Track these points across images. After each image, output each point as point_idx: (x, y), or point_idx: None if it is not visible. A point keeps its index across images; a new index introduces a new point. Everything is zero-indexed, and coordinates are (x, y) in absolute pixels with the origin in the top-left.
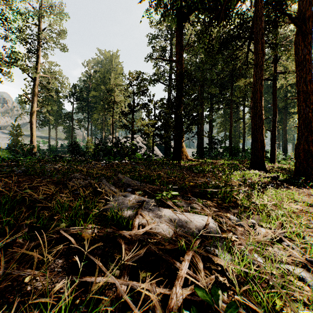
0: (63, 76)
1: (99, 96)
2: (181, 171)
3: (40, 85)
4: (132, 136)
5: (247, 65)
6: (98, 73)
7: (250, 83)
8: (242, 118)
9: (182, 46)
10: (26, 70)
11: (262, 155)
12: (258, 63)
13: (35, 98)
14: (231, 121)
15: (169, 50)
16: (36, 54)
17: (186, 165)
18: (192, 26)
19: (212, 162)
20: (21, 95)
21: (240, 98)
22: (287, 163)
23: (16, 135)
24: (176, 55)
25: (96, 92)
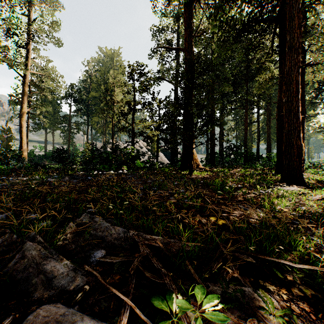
0: (57, 74)
1: (99, 97)
2: (196, 189)
3: (33, 85)
4: (132, 140)
5: (272, 54)
6: (98, 72)
7: (271, 78)
8: (256, 120)
9: (192, 32)
10: (13, 65)
11: (300, 164)
12: (293, 45)
13: (26, 98)
14: (246, 123)
15: (176, 43)
16: (27, 48)
17: (199, 177)
18: (203, 11)
19: (229, 172)
20: (11, 94)
21: (256, 97)
22: (315, 172)
23: (6, 140)
24: (185, 43)
25: (96, 93)
